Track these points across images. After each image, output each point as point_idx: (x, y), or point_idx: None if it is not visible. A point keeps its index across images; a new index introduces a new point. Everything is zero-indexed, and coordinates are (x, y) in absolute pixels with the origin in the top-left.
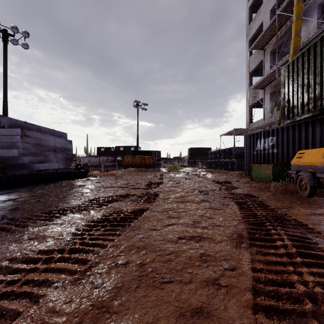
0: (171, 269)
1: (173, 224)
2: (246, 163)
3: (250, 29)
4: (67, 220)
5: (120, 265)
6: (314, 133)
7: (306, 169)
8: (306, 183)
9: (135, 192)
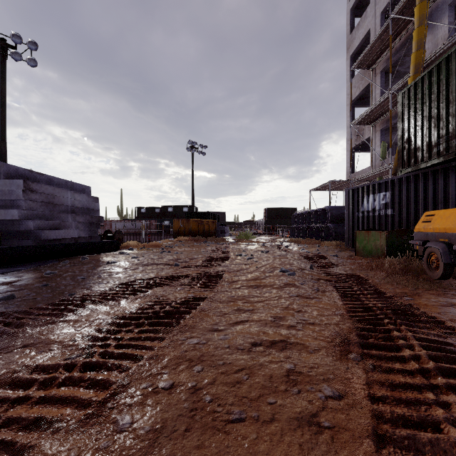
0: (241, 397)
1: (244, 320)
2: (347, 229)
3: (352, 40)
4: (85, 315)
5: (161, 390)
6: (446, 187)
7: (437, 238)
8: (437, 259)
9: (188, 271)
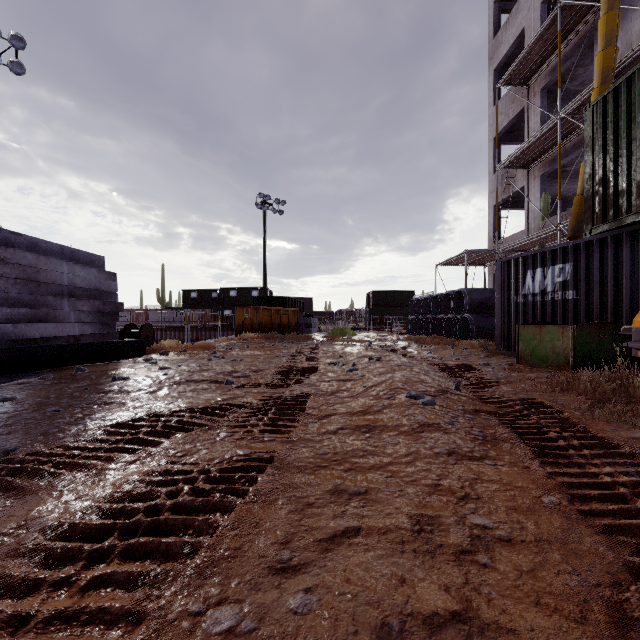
0: None
1: (350, 530)
2: (499, 322)
3: (497, 46)
4: None
5: None
6: None
7: None
8: None
9: (246, 396)
